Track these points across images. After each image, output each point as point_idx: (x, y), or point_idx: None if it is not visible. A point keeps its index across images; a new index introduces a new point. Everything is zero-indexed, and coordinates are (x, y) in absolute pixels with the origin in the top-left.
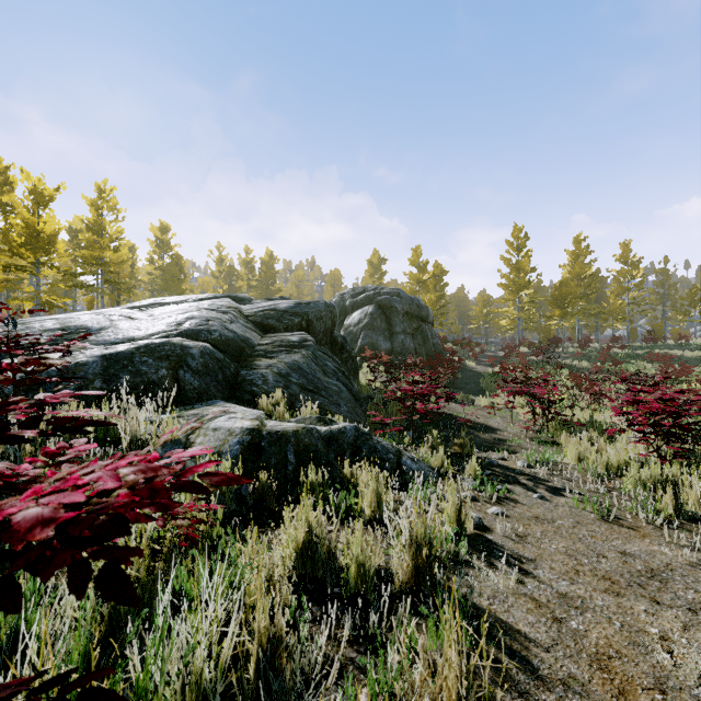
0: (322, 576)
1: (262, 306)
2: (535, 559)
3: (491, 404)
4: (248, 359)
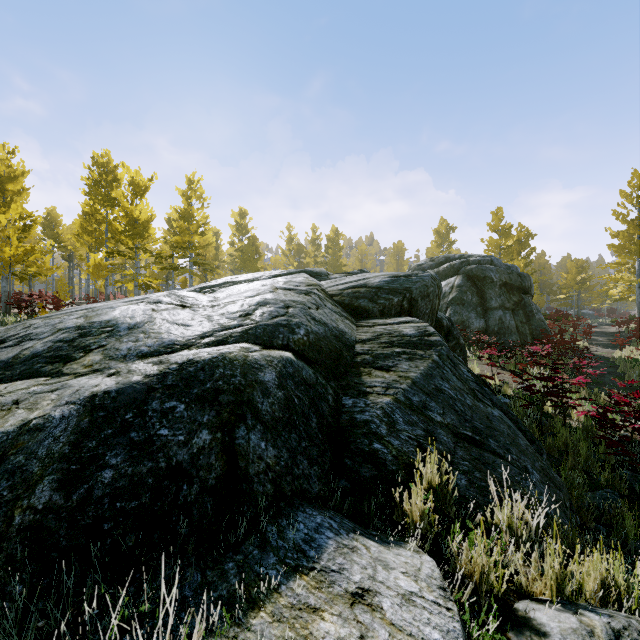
0: None
1: (346, 281)
2: None
3: None
4: (348, 371)
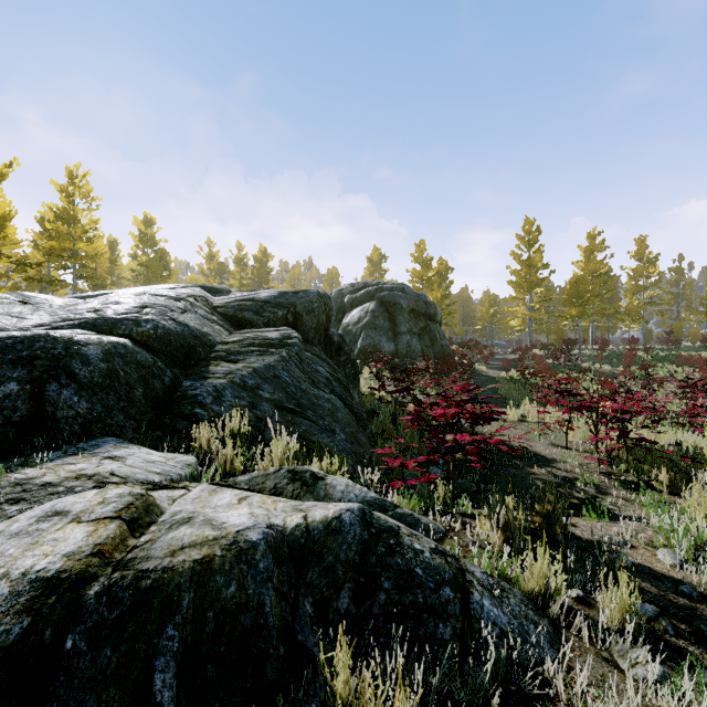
0: None
1: (238, 295)
2: None
3: (521, 418)
4: (199, 364)
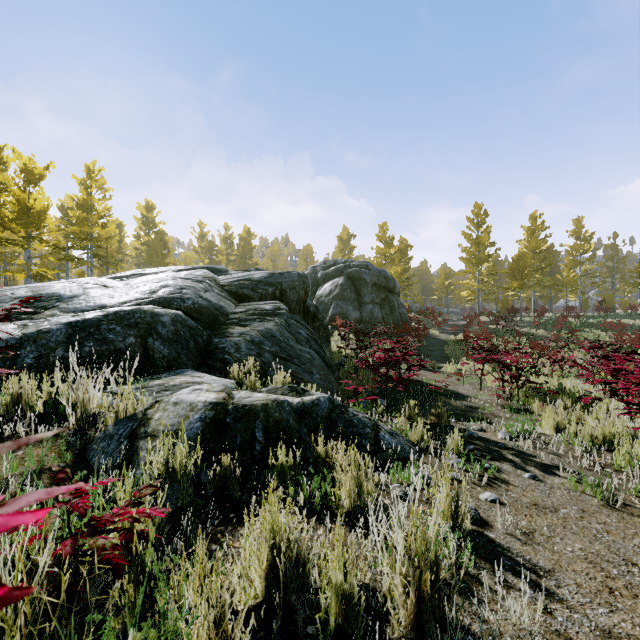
0: (292, 606)
1: (237, 276)
2: (553, 569)
3: (457, 371)
4: (221, 327)
